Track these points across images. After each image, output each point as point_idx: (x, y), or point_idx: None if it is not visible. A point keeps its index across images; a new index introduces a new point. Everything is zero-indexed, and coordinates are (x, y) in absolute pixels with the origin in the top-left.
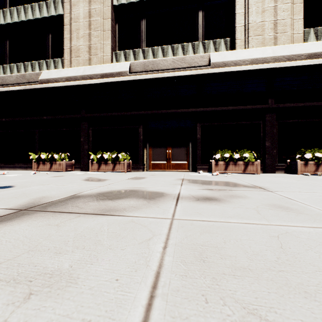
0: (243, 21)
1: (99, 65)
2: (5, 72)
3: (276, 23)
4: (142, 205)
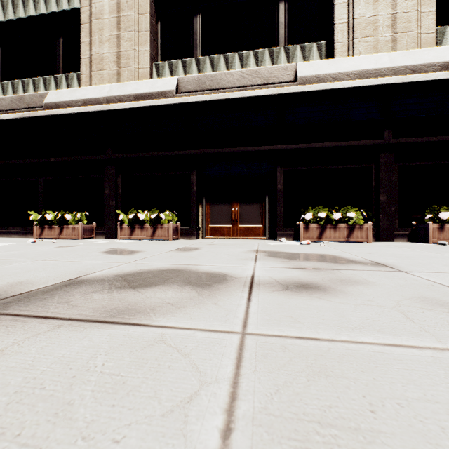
0: (346, 15)
1: (132, 81)
2: None
3: (395, 18)
4: (187, 300)
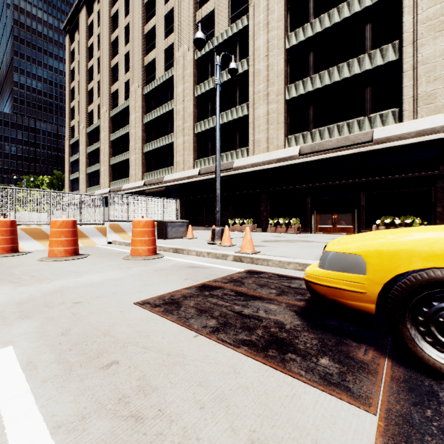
0: (412, 92)
1: (275, 151)
2: (209, 162)
3: None
4: (303, 242)
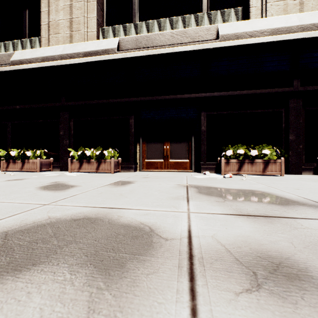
0: None
1: (82, 42)
2: None
3: None
4: None
